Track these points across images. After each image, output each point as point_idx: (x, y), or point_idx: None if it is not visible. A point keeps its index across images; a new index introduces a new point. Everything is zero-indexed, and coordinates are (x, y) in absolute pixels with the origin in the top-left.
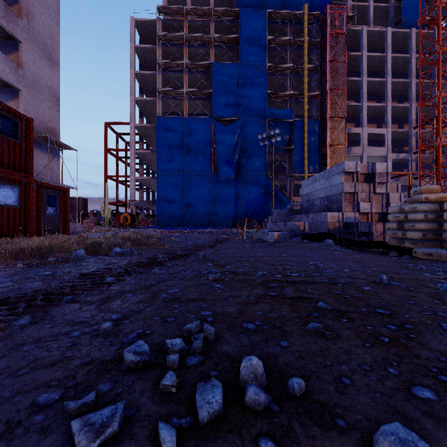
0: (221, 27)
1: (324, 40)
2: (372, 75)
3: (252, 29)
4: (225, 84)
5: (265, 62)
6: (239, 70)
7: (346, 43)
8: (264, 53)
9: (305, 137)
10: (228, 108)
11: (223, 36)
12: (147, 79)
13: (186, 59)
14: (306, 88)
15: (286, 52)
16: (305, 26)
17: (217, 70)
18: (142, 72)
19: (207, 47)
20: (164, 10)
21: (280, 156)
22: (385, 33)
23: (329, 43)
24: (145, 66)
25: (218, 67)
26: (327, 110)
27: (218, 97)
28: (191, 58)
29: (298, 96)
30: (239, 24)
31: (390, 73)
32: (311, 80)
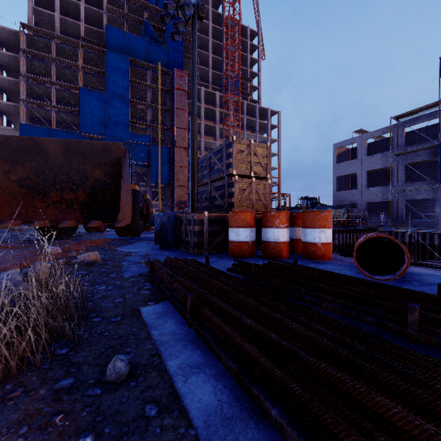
0: (90, 56)
1: (173, 91)
2: (211, 119)
3: (117, 69)
4: (92, 107)
5: (127, 97)
6: (106, 98)
7: (187, 98)
8: (127, 90)
9: (159, 158)
10: (95, 127)
11: (91, 68)
12: (9, 83)
13: (53, 76)
14: (159, 123)
15: (146, 91)
16: (159, 78)
17: (85, 94)
18: (2, 77)
19: (76, 71)
20: (29, 27)
21: (142, 169)
22: (216, 95)
23: (176, 95)
24: (6, 66)
25: (86, 92)
26: (175, 141)
27: (86, 116)
28: (60, 74)
29: (154, 127)
30: (106, 61)
31: (218, 122)
32: (166, 116)
